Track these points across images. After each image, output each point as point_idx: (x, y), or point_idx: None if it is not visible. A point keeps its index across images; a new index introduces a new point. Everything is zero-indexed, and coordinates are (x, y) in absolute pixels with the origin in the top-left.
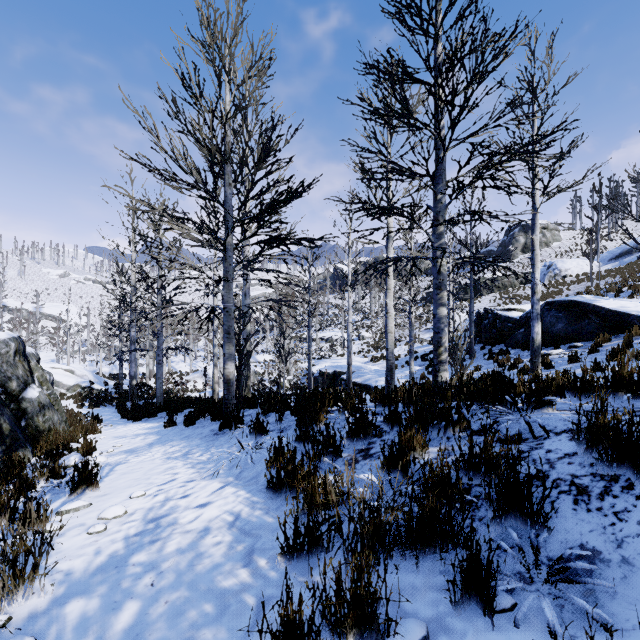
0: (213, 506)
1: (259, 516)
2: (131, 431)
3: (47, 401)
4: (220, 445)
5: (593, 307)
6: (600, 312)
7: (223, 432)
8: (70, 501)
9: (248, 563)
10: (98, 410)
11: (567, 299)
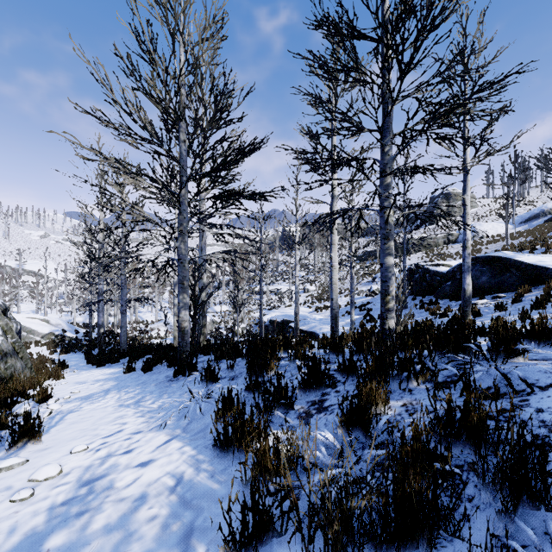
0: (155, 465)
1: (203, 480)
2: (92, 376)
3: (10, 349)
4: (172, 392)
5: (514, 262)
6: (520, 266)
7: (177, 378)
8: (7, 457)
9: (184, 551)
10: (68, 356)
11: (490, 255)
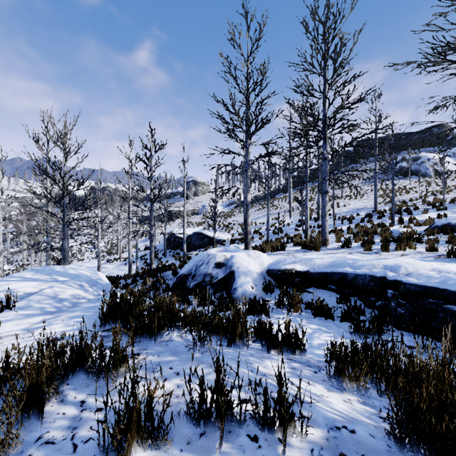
0: None
1: None
2: None
3: None
4: None
5: (206, 235)
6: (208, 237)
7: None
8: None
9: None
10: None
11: (199, 232)
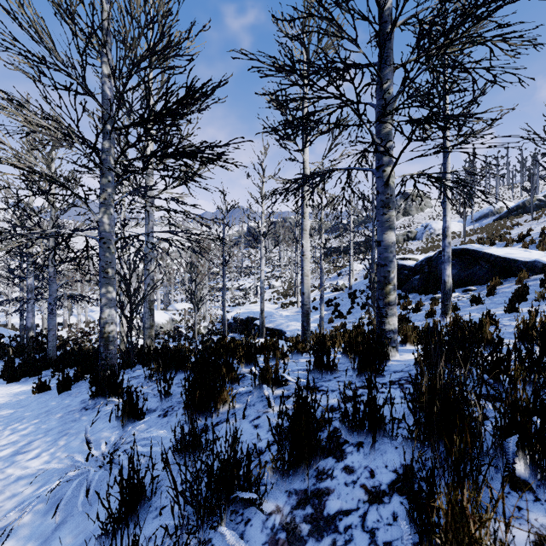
0: None
1: None
2: None
3: None
4: (75, 433)
5: (483, 254)
6: (490, 258)
7: (94, 405)
8: None
9: None
10: None
11: (459, 247)
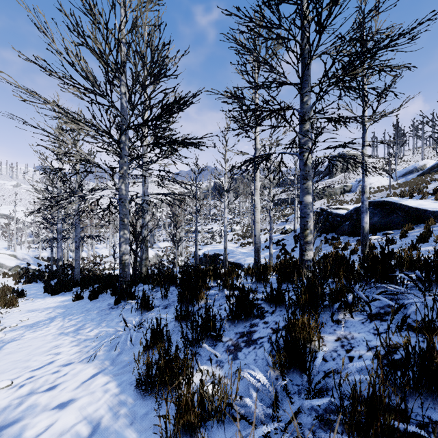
0: (73, 407)
1: (121, 429)
2: (44, 304)
3: None
4: (111, 320)
5: (399, 205)
6: (405, 209)
7: (117, 306)
8: None
9: None
10: (30, 285)
11: (381, 200)
